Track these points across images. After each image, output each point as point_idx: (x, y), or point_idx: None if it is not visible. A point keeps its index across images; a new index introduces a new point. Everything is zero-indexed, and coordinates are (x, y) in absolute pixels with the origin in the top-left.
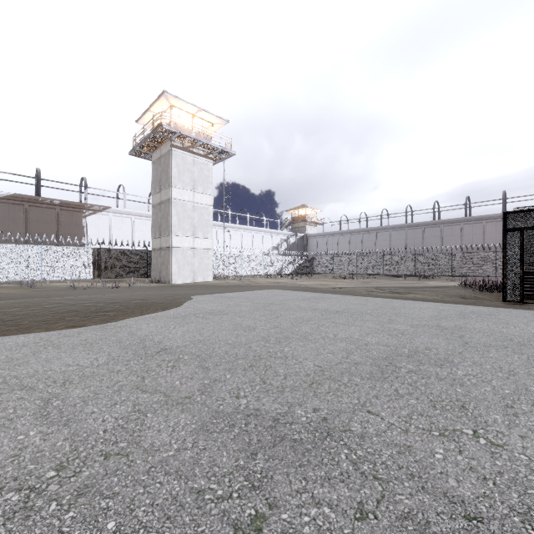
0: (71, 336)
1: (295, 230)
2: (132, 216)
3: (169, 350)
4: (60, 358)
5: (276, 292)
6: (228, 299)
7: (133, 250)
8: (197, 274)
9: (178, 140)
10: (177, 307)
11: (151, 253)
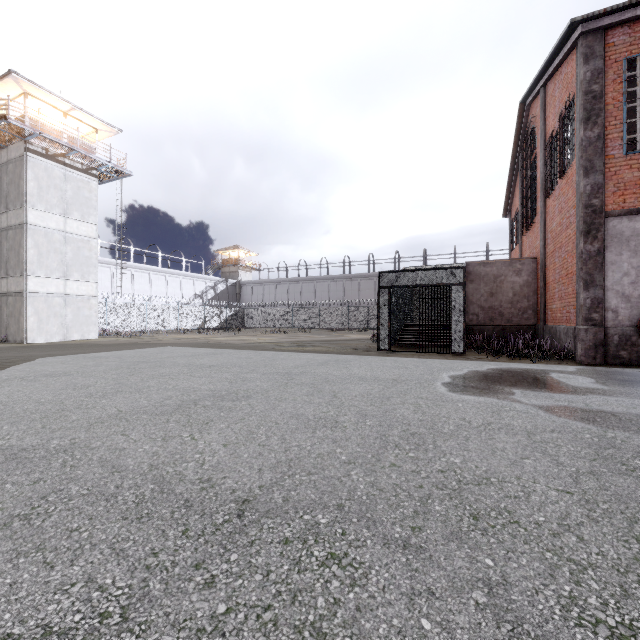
0: None
1: (226, 276)
2: None
3: None
4: None
5: (168, 349)
6: (92, 359)
7: None
8: (71, 329)
9: (39, 143)
10: (2, 371)
11: None
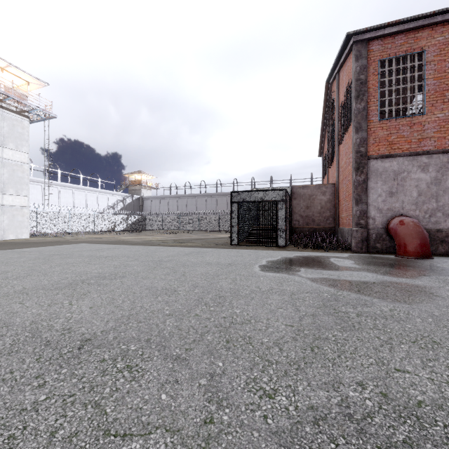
0: None
1: (132, 192)
2: None
3: None
4: None
5: (80, 245)
6: (18, 253)
7: None
8: (7, 231)
9: None
10: None
11: None
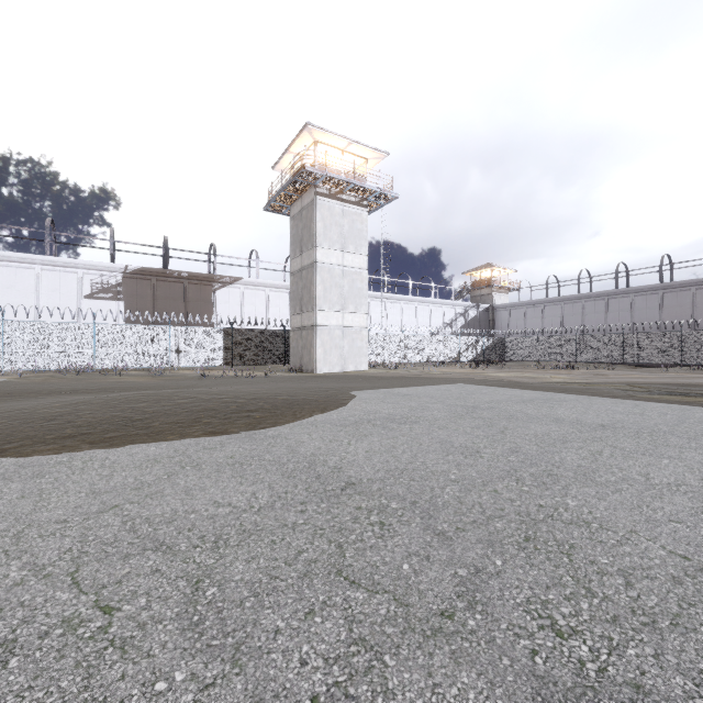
0: (212, 449)
1: (476, 300)
2: (266, 288)
3: (360, 487)
4: (203, 488)
5: (470, 388)
6: (404, 397)
7: (268, 330)
8: (347, 360)
9: (324, 185)
10: (338, 408)
11: (289, 333)
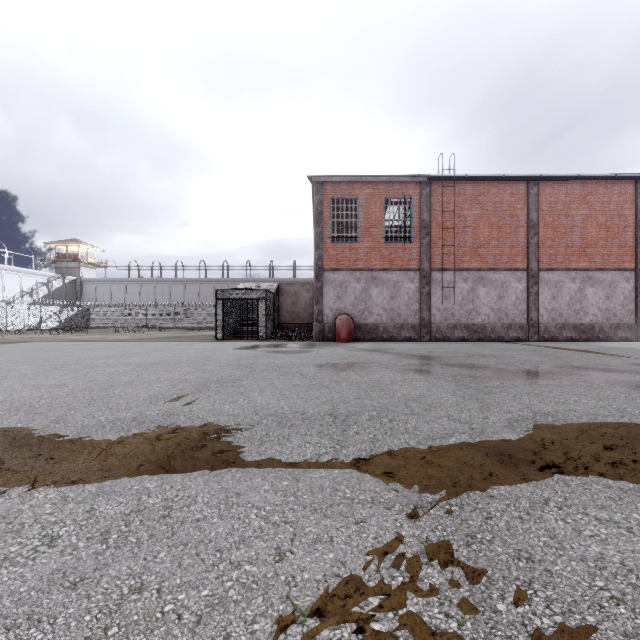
0: None
1: (62, 271)
2: None
3: None
4: None
5: (43, 343)
6: None
7: None
8: None
9: None
10: None
11: None
